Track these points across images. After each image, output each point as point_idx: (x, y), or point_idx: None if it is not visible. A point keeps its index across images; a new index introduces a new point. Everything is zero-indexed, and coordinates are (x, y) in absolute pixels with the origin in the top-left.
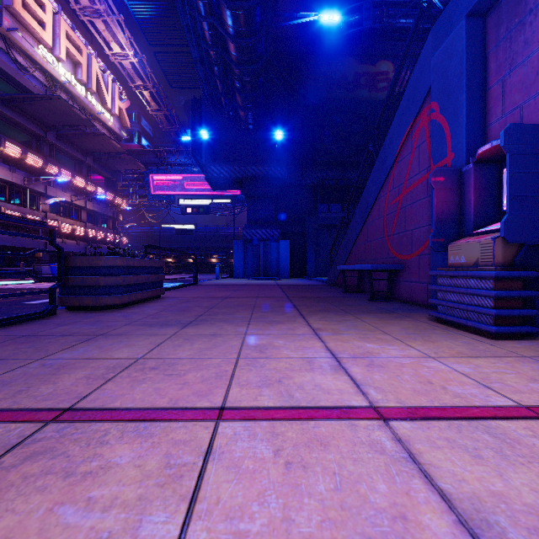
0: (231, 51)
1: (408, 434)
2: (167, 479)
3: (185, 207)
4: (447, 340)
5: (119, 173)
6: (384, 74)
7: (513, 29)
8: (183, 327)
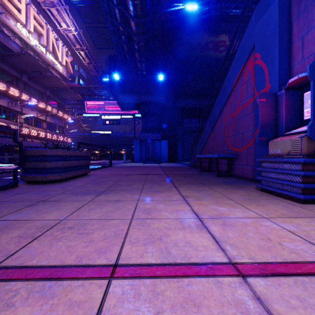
0: (132, 26)
1: (264, 293)
2: None
3: (105, 120)
4: (272, 204)
5: (66, 100)
6: (223, 42)
7: (309, 5)
8: (98, 195)
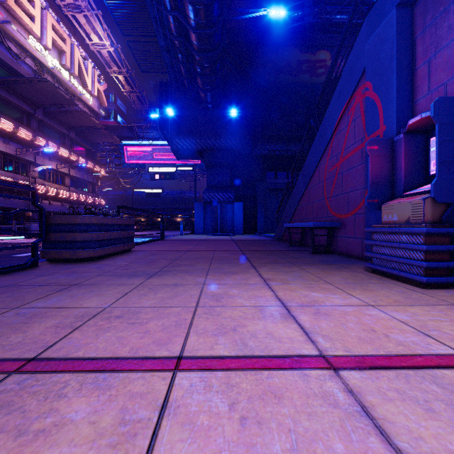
0: (192, 41)
1: (358, 385)
2: (120, 438)
3: (154, 174)
4: (383, 289)
5: (97, 145)
6: (322, 62)
7: (438, 17)
8: (148, 277)
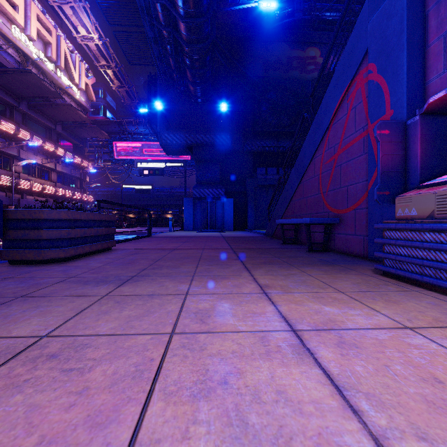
0: (181, 31)
1: None
2: None
3: (143, 169)
4: (410, 300)
5: (85, 140)
6: (312, 58)
7: None
8: (120, 284)
